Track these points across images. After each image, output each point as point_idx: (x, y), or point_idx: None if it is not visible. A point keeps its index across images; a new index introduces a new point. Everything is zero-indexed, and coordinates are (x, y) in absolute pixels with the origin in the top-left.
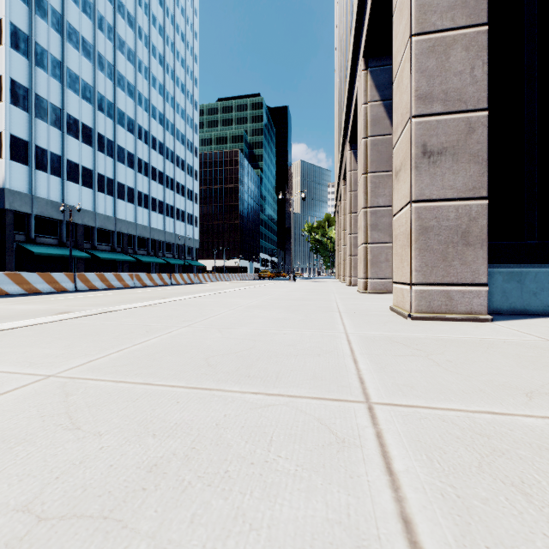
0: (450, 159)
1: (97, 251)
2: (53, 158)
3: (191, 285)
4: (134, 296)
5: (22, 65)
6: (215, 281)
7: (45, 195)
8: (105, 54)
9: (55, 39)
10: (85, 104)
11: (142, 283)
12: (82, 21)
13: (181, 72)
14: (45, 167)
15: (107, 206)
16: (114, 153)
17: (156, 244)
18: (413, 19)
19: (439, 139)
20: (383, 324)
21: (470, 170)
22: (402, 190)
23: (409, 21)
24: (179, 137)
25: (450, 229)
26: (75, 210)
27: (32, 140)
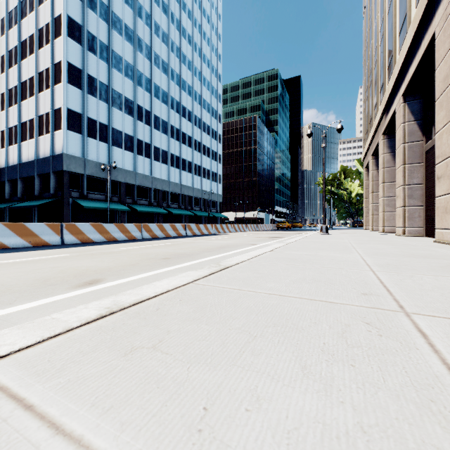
0: None
1: (136, 205)
2: (101, 127)
3: (205, 237)
4: (65, 266)
5: (77, 50)
6: (234, 232)
7: (94, 158)
8: (144, 37)
9: (103, 27)
10: (127, 80)
11: (152, 234)
12: (125, 11)
13: (207, 50)
14: (94, 135)
15: (145, 167)
16: (151, 121)
17: (186, 199)
18: None
19: None
20: None
21: None
22: None
23: None
24: (205, 106)
25: None
26: (118, 171)
27: (84, 112)
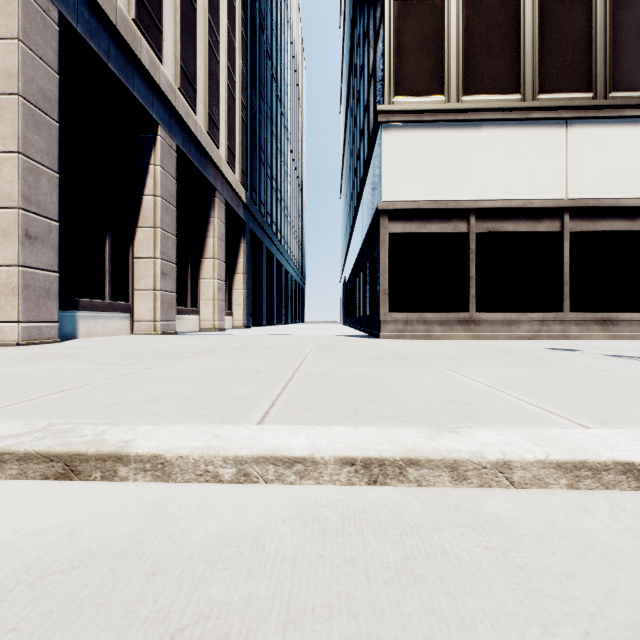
0: (41, 245)
1: None
2: None
3: None
4: None
5: None
6: None
7: None
8: None
9: None
10: None
11: None
12: None
13: None
14: None
15: None
16: None
17: None
18: (20, 142)
19: (36, 230)
20: (19, 348)
21: (51, 254)
22: (1, 252)
23: (18, 141)
24: None
25: (41, 288)
26: None
27: None
